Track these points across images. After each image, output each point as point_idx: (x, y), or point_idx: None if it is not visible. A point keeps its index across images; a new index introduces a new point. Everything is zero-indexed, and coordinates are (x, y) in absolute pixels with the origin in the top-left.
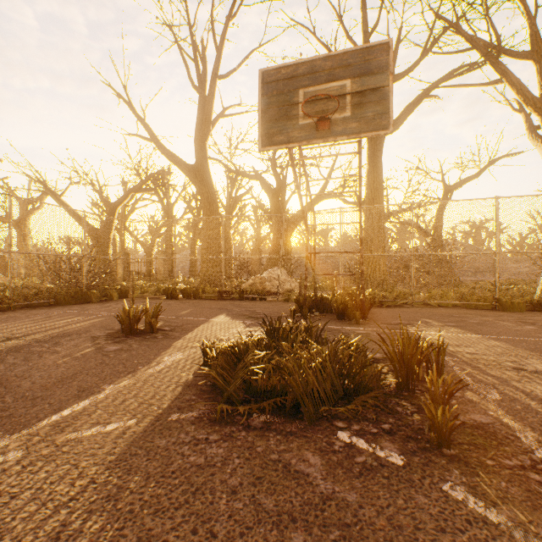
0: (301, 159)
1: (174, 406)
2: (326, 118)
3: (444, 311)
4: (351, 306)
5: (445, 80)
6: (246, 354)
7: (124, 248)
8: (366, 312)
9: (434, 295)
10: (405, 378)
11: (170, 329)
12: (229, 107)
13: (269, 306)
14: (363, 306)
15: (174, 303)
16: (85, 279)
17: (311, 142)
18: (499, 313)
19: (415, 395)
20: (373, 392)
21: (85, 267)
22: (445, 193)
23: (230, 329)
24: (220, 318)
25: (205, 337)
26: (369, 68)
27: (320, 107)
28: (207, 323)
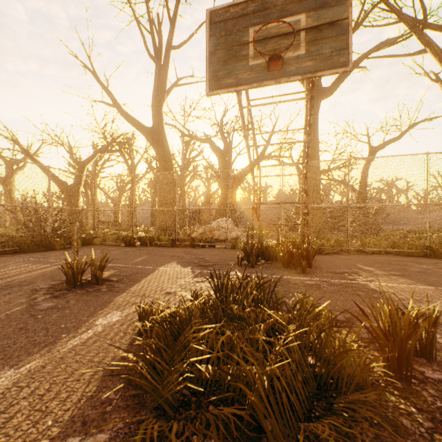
0: (250, 106)
1: (78, 416)
2: (278, 56)
3: (380, 258)
4: (297, 255)
5: (374, 50)
6: (189, 324)
7: (94, 201)
8: (311, 261)
9: (367, 243)
10: (394, 361)
11: (118, 279)
12: (183, 78)
13: (218, 254)
14: (308, 254)
15: (130, 250)
16: (49, 229)
17: (262, 84)
18: (433, 261)
19: (414, 390)
20: (365, 393)
21: (49, 217)
22: (370, 153)
23: (178, 279)
24: (170, 266)
25: (150, 290)
26: (326, 0)
27: (272, 45)
28: (157, 273)
